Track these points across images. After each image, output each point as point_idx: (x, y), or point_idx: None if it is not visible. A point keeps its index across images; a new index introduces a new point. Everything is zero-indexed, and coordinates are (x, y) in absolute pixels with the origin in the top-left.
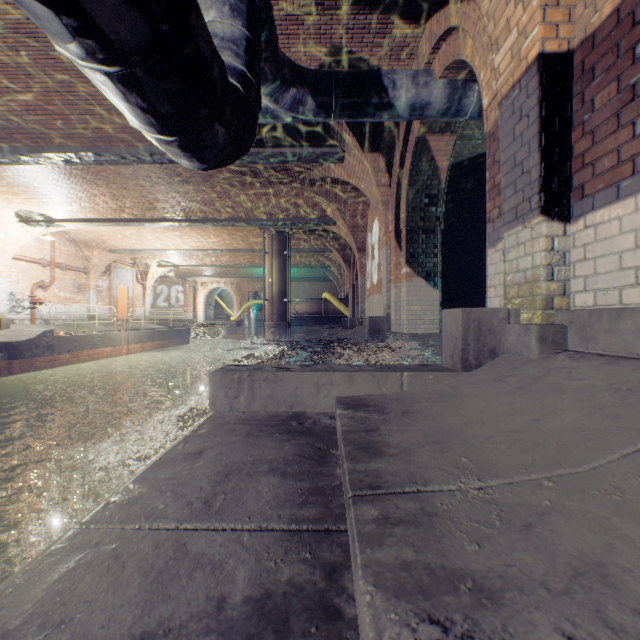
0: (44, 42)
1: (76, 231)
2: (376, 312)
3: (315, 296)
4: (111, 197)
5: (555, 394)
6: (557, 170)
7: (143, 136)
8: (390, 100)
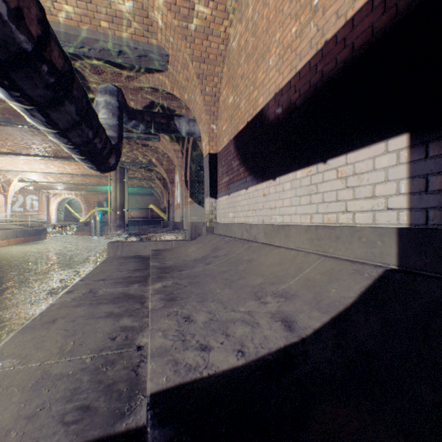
0: None
1: None
2: (179, 218)
3: (144, 205)
4: None
5: (202, 243)
6: (214, 185)
7: None
8: (178, 130)
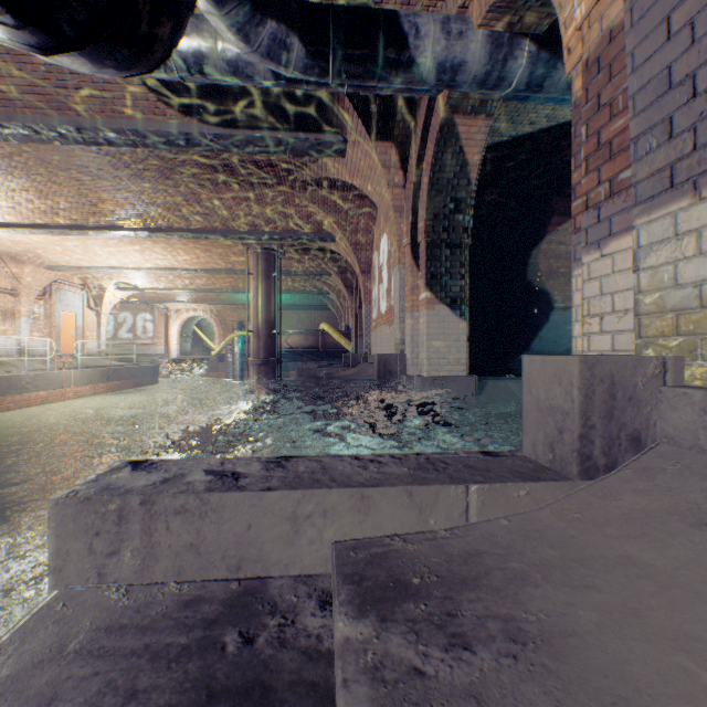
0: None
1: None
2: (385, 347)
3: (312, 327)
4: (37, 194)
5: None
6: None
7: (63, 100)
8: (411, 53)
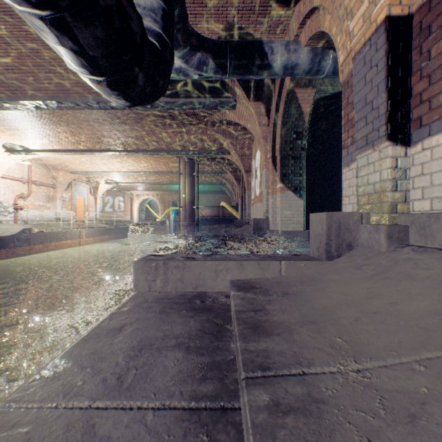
0: (17, 18)
1: (47, 158)
2: (258, 215)
3: (215, 204)
4: (70, 134)
5: (406, 281)
6: (400, 106)
7: (92, 89)
8: (269, 62)
